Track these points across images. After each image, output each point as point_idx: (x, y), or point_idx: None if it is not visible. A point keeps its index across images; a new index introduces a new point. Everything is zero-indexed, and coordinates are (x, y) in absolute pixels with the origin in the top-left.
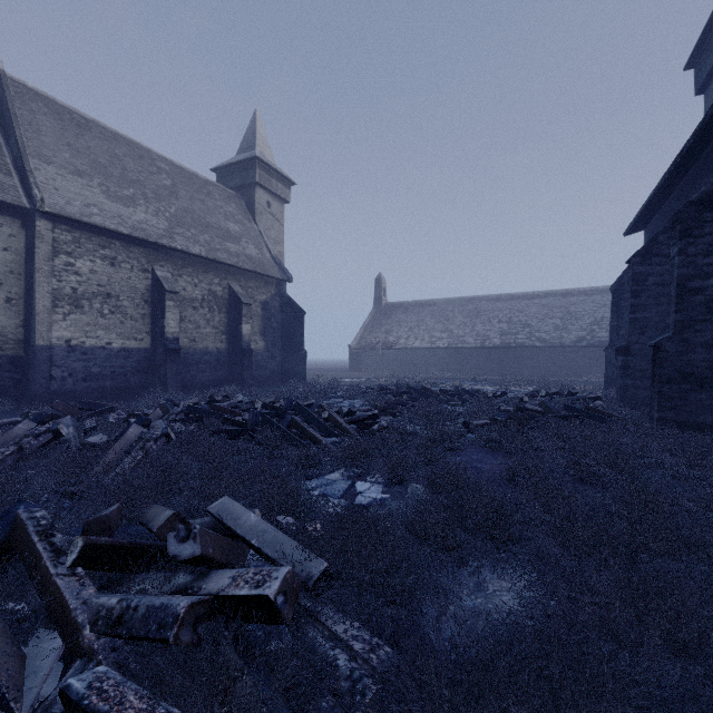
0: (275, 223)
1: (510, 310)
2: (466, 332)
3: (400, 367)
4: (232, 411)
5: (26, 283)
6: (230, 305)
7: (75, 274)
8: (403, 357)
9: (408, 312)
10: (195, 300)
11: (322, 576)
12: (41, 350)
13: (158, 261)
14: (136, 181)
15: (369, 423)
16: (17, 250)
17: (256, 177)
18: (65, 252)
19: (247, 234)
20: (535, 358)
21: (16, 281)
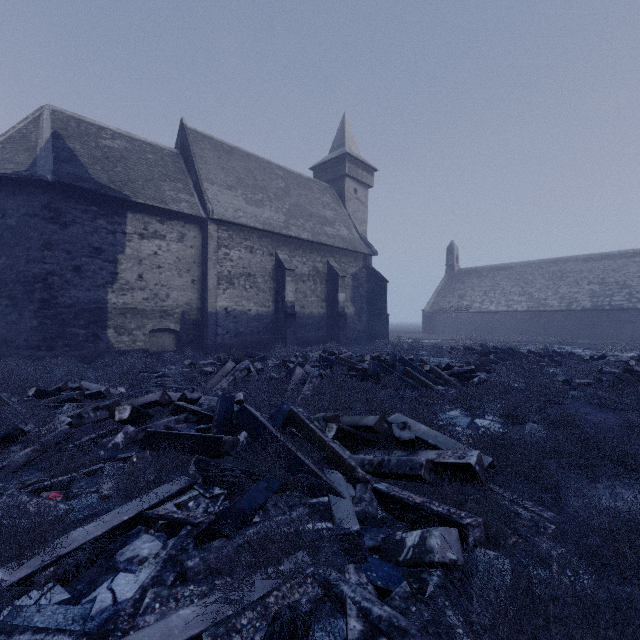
0: (360, 206)
1: (603, 270)
2: (548, 295)
3: (474, 329)
4: (350, 362)
5: (202, 269)
6: (328, 278)
7: (229, 261)
8: (477, 320)
9: (482, 277)
10: (304, 275)
11: (489, 466)
12: (211, 315)
13: (279, 246)
14: (263, 187)
15: (468, 376)
16: (197, 246)
17: (346, 170)
18: (224, 245)
19: (339, 218)
20: (636, 321)
21: (196, 268)
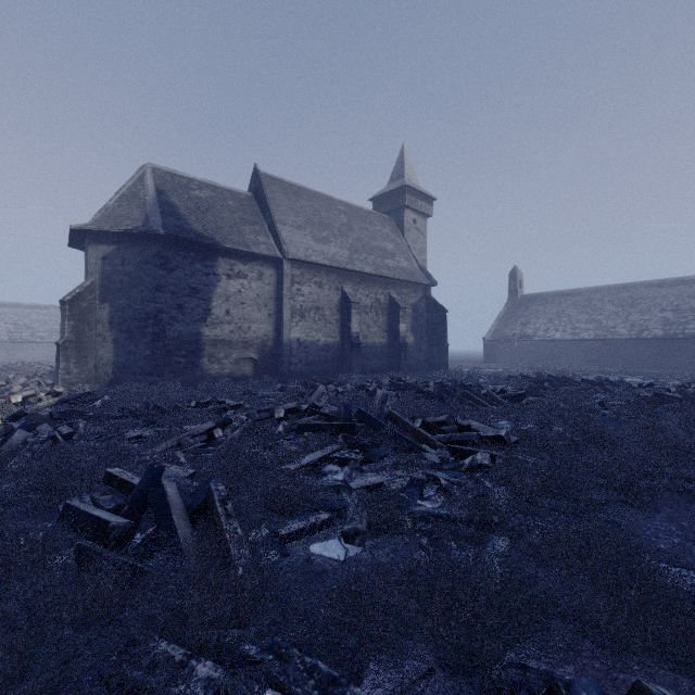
0: (419, 236)
1: (678, 296)
2: (617, 323)
3: (538, 359)
4: (417, 387)
5: (277, 304)
6: (389, 309)
7: (301, 296)
8: (542, 349)
9: (547, 303)
10: (366, 307)
11: (515, 442)
12: (286, 345)
13: (345, 281)
14: (328, 224)
15: (518, 399)
16: (273, 283)
17: (405, 202)
18: (296, 282)
19: (399, 250)
20: None
21: (272, 303)
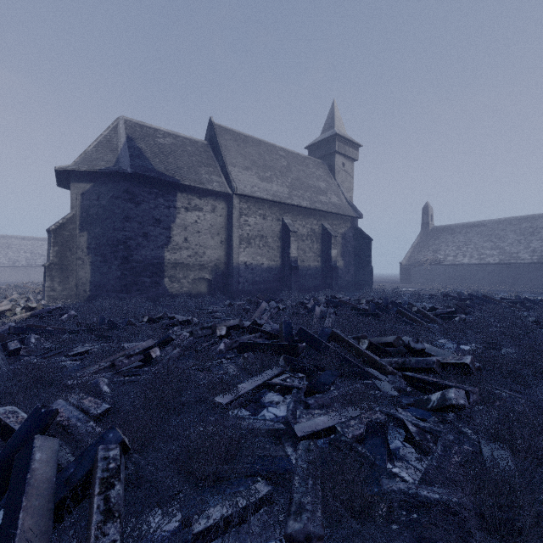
0: (347, 177)
1: None
2: (519, 249)
3: (448, 280)
4: (351, 304)
5: (227, 232)
6: (322, 237)
7: (248, 226)
8: (451, 271)
9: (455, 233)
10: (303, 235)
11: (477, 368)
12: (235, 268)
13: (285, 213)
14: (270, 166)
15: (450, 316)
16: (224, 215)
17: (336, 148)
18: (244, 214)
19: (330, 188)
20: None
21: (224, 232)
